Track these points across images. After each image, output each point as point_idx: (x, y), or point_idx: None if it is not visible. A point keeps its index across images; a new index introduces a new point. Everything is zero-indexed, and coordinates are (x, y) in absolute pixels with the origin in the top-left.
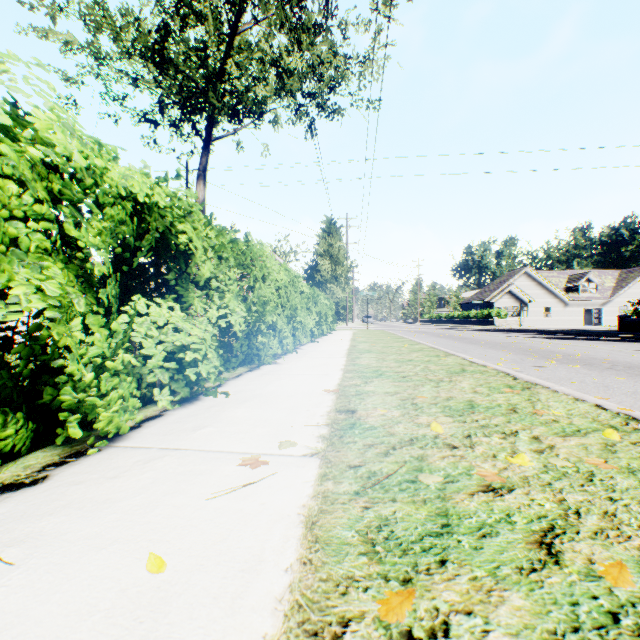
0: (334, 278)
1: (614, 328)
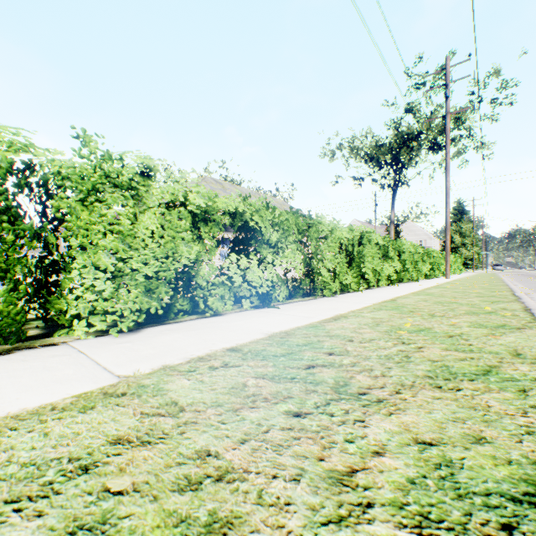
0: (462, 245)
1: None
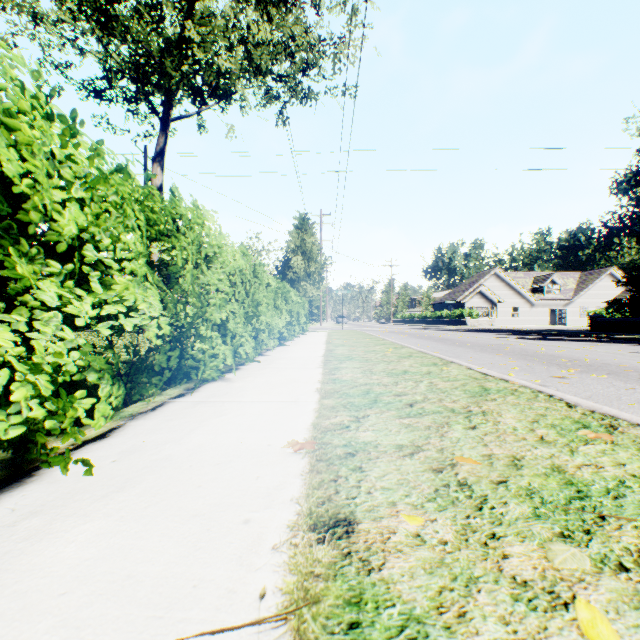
0: (307, 275)
1: (580, 328)
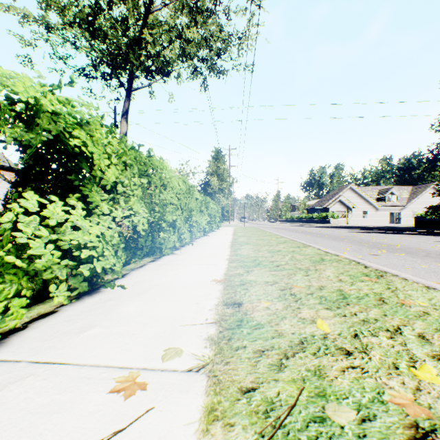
0: (220, 190)
1: (410, 225)
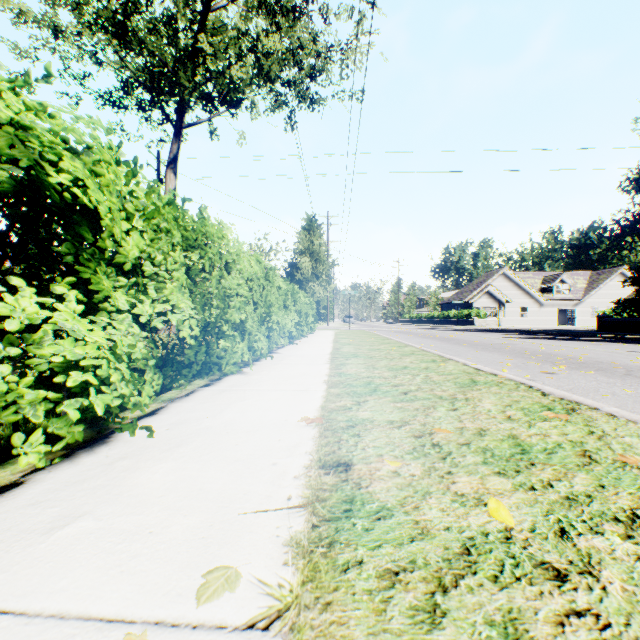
0: (315, 276)
1: (589, 328)
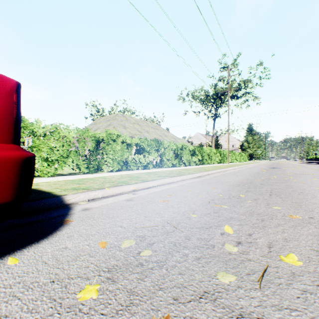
0: (248, 147)
1: None
